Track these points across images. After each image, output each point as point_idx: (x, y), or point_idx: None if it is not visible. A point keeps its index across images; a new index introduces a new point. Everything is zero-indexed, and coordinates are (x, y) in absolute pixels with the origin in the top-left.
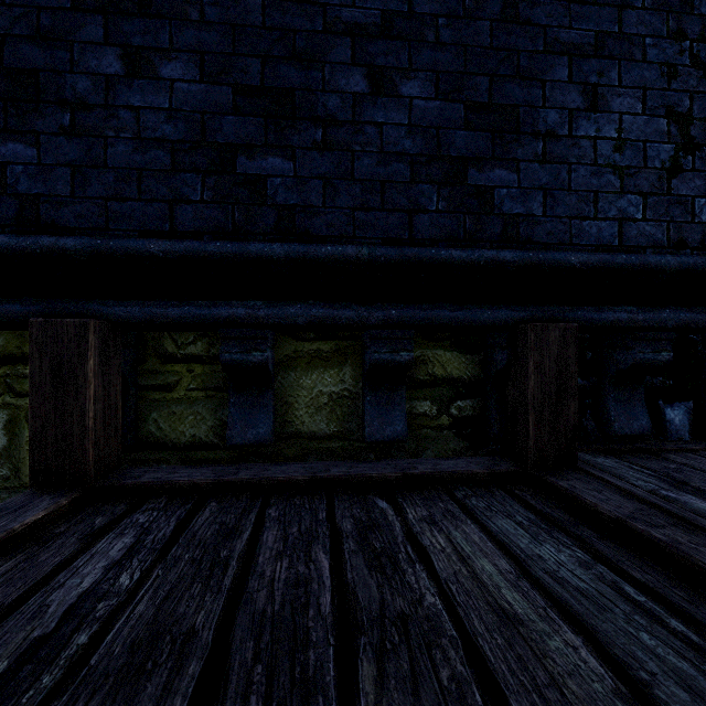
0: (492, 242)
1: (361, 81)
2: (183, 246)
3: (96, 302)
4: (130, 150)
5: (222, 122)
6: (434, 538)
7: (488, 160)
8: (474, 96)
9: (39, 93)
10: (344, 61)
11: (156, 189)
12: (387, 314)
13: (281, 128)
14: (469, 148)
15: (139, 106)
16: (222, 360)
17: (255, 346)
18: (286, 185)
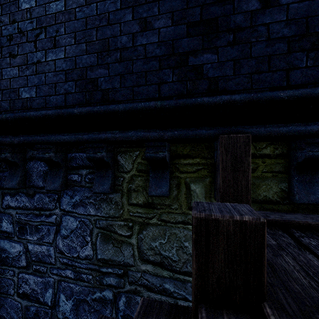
0: None
1: None
2: (300, 92)
3: (239, 127)
4: (264, 46)
5: None
6: None
7: None
8: None
9: (217, 28)
10: None
11: (278, 64)
12: None
13: None
14: None
15: (269, 22)
16: (307, 155)
17: None
18: None
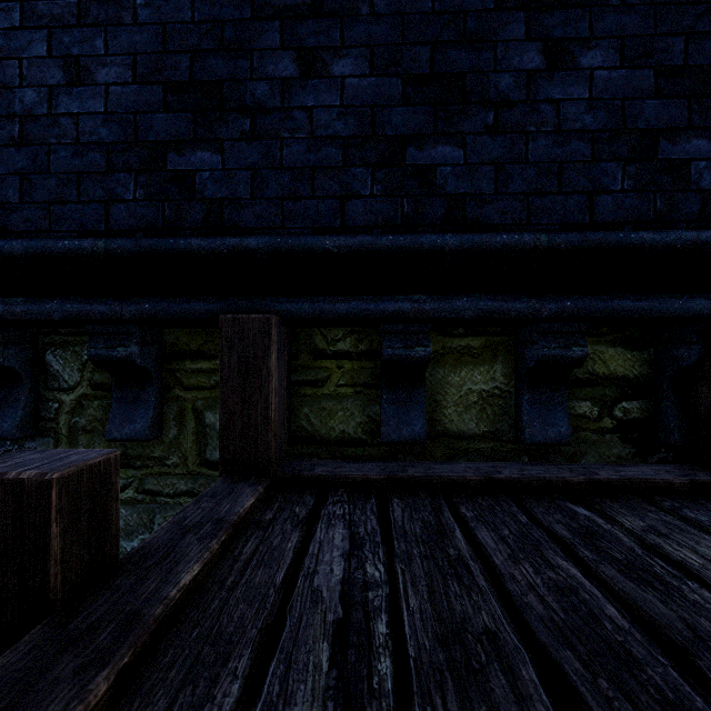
0: (688, 222)
1: (535, 56)
2: (357, 241)
3: (269, 299)
4: (304, 150)
5: (391, 115)
6: (679, 553)
7: (682, 130)
8: (666, 59)
9: (223, 102)
10: (517, 37)
11: (327, 186)
12: (561, 306)
13: (451, 115)
14: (660, 118)
15: (312, 106)
16: (384, 355)
17: (417, 342)
18: (455, 174)
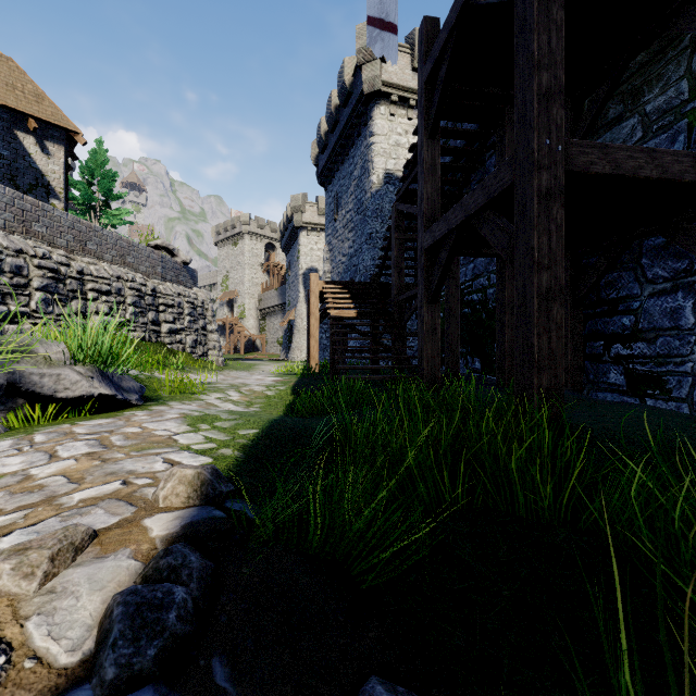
0: None
1: None
2: None
3: None
4: None
5: None
6: None
7: None
8: None
9: None
10: None
11: None
12: None
13: None
14: None
15: None
16: None
17: None
18: None
